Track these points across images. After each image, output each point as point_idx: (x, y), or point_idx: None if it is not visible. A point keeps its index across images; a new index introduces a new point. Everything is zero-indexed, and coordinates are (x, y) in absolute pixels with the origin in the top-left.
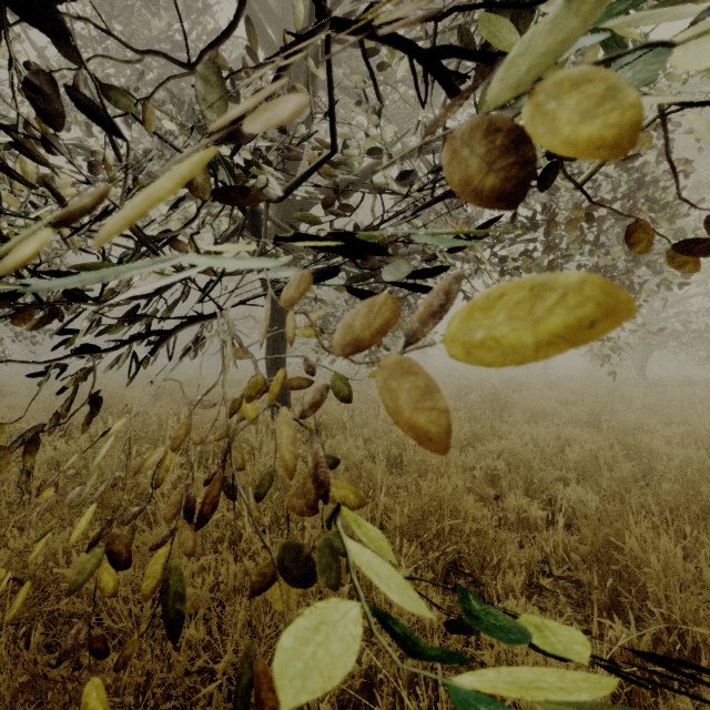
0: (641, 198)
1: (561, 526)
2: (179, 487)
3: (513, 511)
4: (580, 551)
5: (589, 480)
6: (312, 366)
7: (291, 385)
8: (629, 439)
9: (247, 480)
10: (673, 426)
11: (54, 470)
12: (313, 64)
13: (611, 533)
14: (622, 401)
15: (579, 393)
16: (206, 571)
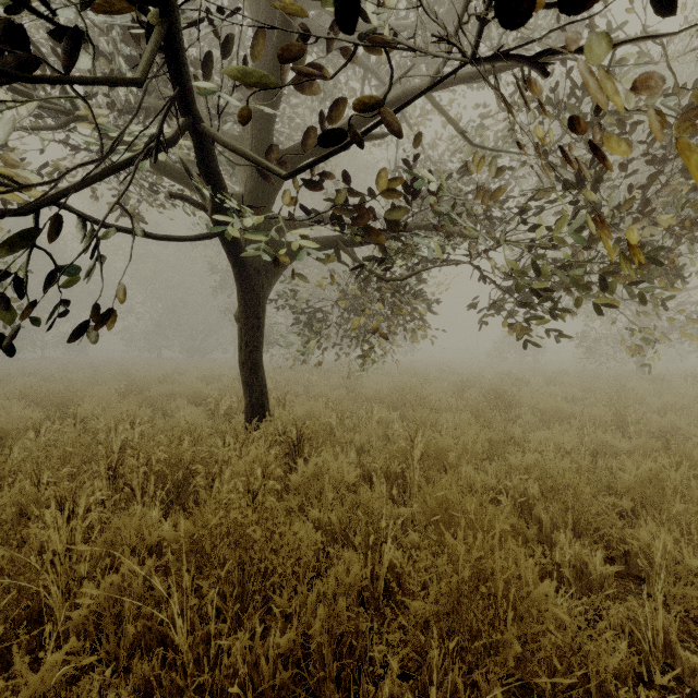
0: None
1: (660, 603)
2: None
3: (567, 564)
4: None
5: (649, 509)
6: None
7: None
8: (689, 453)
9: (193, 529)
10: None
11: None
12: None
13: None
14: (635, 398)
15: (582, 389)
16: None
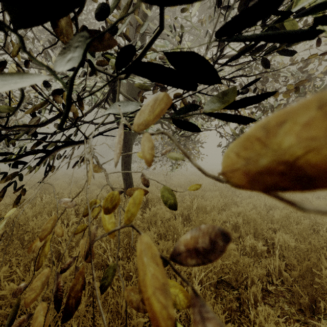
0: (308, 86)
1: (277, 256)
2: (45, 275)
3: (249, 246)
4: (293, 275)
5: (285, 228)
6: (147, 179)
7: (132, 193)
8: None
9: None
10: (323, 200)
11: (12, 224)
12: (145, 9)
13: (310, 264)
14: None
15: None
16: (87, 284)
